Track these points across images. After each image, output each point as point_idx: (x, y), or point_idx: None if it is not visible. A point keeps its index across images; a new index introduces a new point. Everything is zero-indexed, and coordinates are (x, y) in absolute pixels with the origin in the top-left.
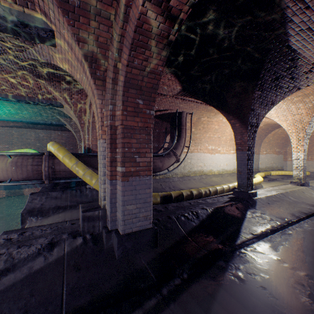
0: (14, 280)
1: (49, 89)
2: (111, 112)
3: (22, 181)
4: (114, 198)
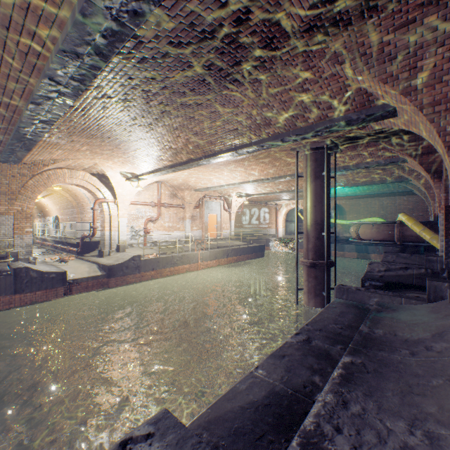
0: (390, 273)
1: (398, 173)
2: (444, 198)
3: (368, 246)
4: (447, 250)
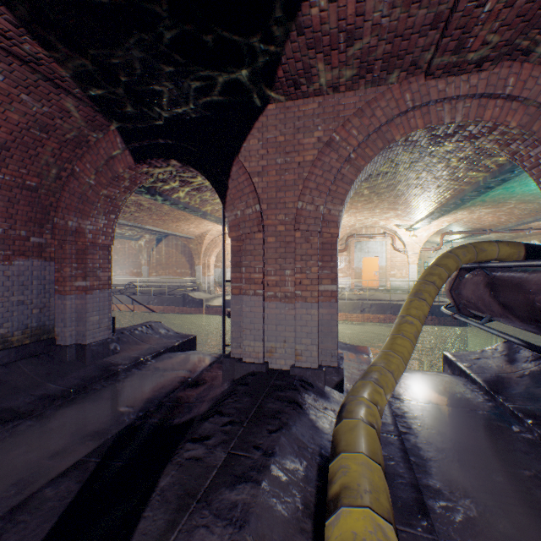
0: None
1: None
2: None
3: None
4: None
